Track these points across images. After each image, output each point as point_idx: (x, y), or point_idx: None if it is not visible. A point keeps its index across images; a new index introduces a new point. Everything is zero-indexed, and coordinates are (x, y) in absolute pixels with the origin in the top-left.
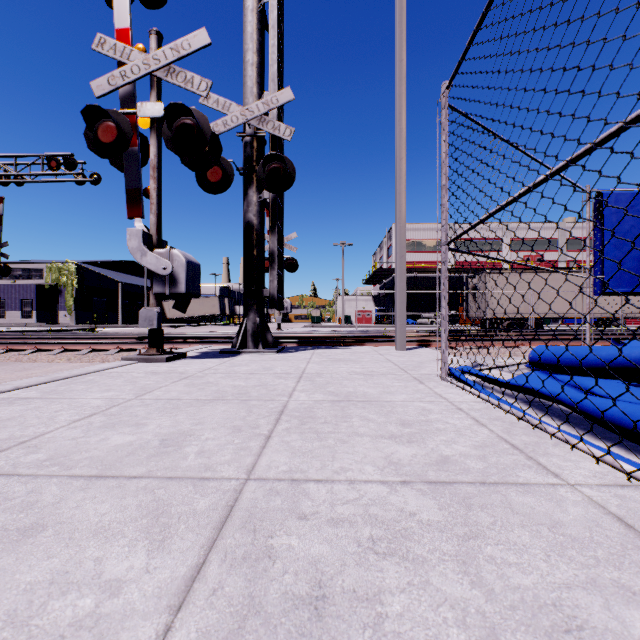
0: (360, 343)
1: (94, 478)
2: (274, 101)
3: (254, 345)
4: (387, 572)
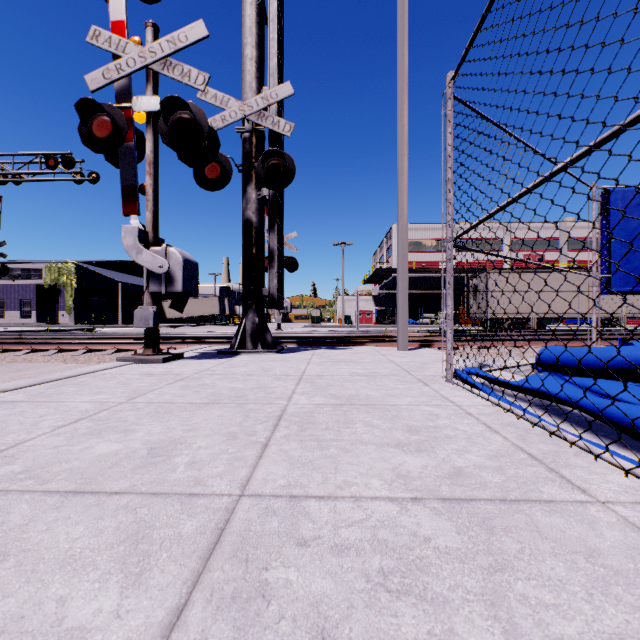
0: (361, 343)
1: (71, 494)
2: (273, 96)
3: (253, 345)
4: (402, 617)
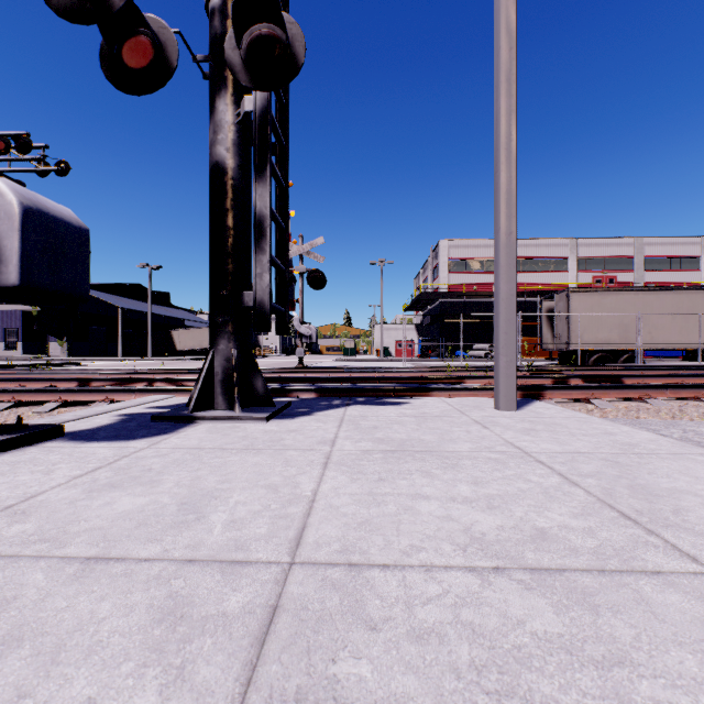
0: (423, 392)
1: None
2: None
3: (227, 402)
4: None
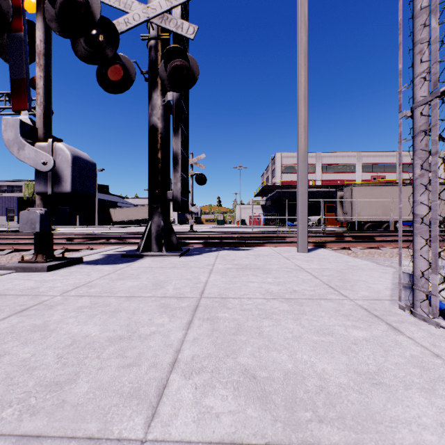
0: (260, 244)
1: None
2: None
3: (158, 248)
4: None
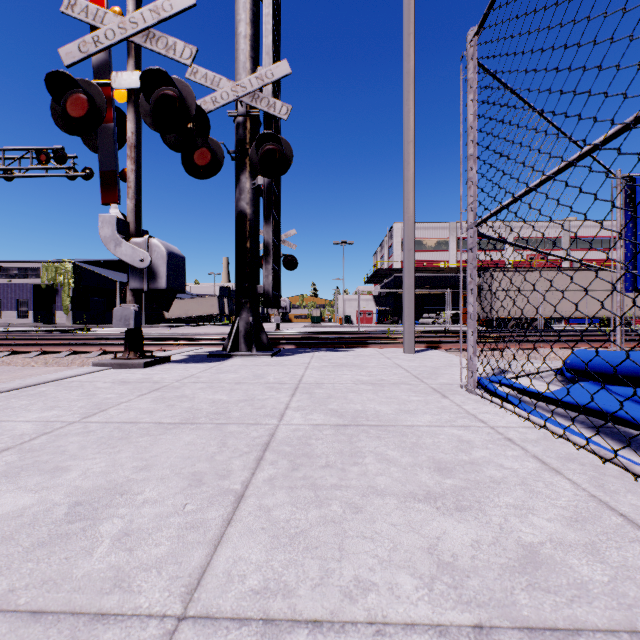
0: (363, 345)
1: None
2: (269, 75)
3: (247, 347)
4: None
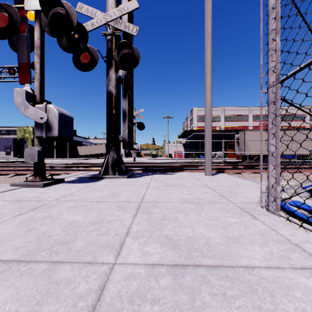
0: (181, 170)
1: None
2: (125, 9)
3: (113, 172)
4: None
